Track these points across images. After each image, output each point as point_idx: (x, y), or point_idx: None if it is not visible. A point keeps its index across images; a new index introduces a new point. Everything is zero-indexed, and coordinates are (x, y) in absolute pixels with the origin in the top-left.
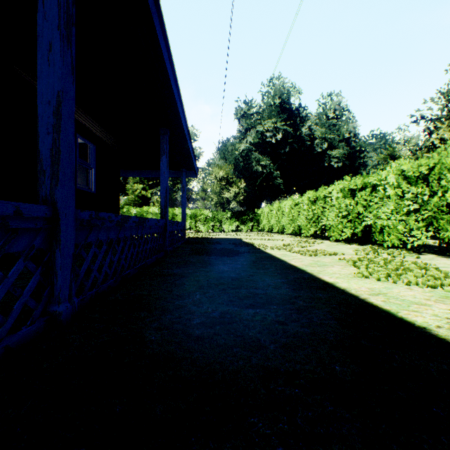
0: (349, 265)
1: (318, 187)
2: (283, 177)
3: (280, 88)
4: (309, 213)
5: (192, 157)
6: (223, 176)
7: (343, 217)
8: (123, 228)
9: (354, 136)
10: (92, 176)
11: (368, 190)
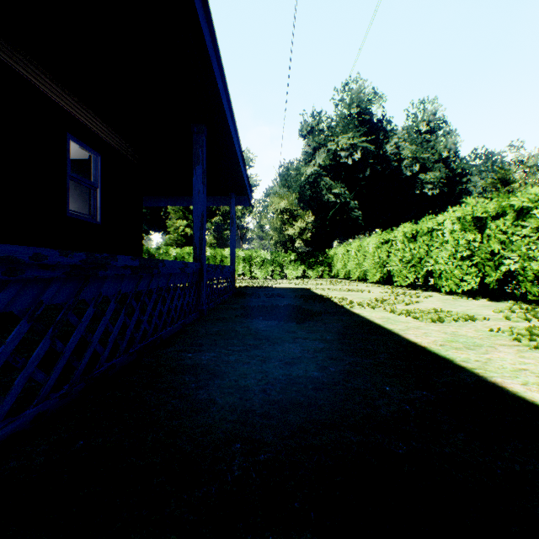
0: (525, 346)
1: (405, 221)
2: (362, 209)
3: (358, 95)
4: (405, 254)
5: (242, 173)
6: (285, 208)
7: (462, 259)
8: (96, 279)
9: (454, 154)
10: (96, 200)
11: (510, 217)
